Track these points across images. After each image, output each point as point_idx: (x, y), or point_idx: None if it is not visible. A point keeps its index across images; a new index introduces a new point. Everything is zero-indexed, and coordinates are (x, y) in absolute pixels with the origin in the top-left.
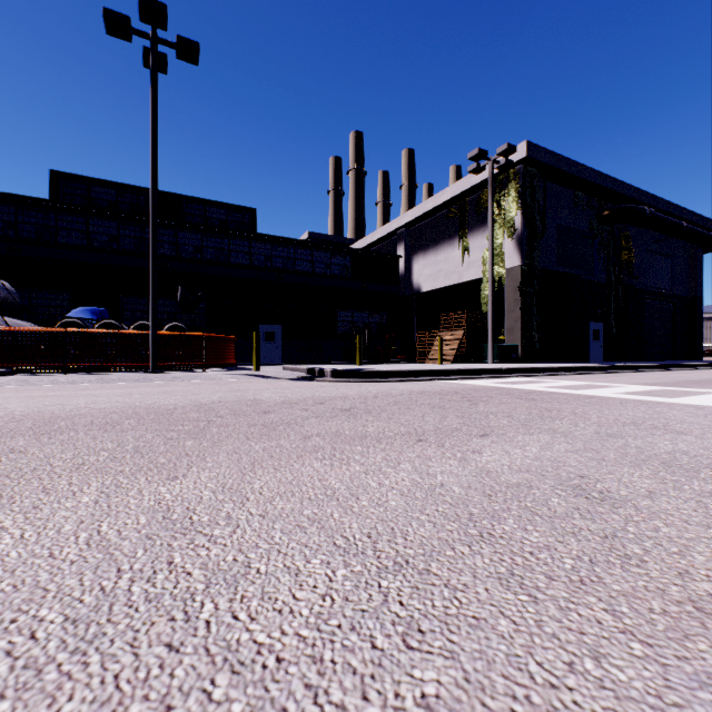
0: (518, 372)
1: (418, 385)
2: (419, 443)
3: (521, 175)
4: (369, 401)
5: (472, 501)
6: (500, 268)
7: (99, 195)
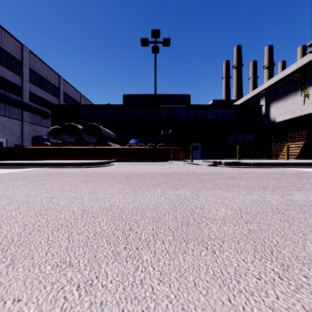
0: None
1: (270, 169)
2: (263, 189)
3: None
4: (242, 174)
5: (279, 205)
6: None
7: (136, 100)
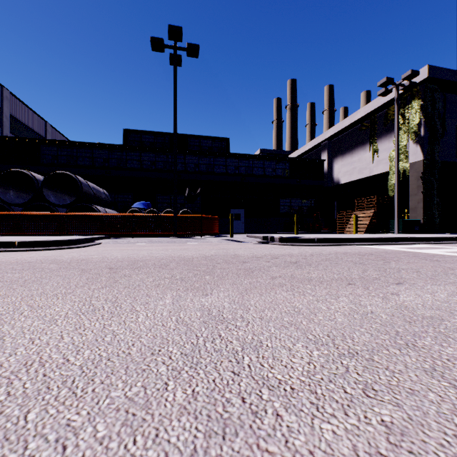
0: (421, 240)
1: (341, 248)
2: (350, 285)
3: (422, 91)
4: (308, 257)
5: (396, 324)
6: (404, 163)
7: (146, 139)
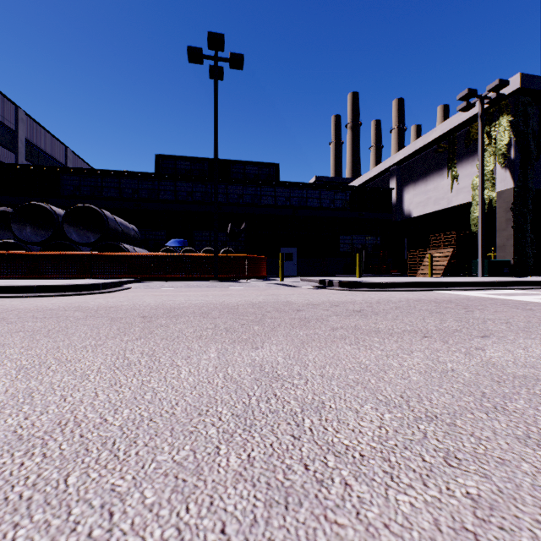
0: (511, 285)
1: (413, 294)
2: (425, 338)
3: (513, 105)
4: (374, 305)
5: (482, 384)
6: (490, 192)
7: (181, 166)
